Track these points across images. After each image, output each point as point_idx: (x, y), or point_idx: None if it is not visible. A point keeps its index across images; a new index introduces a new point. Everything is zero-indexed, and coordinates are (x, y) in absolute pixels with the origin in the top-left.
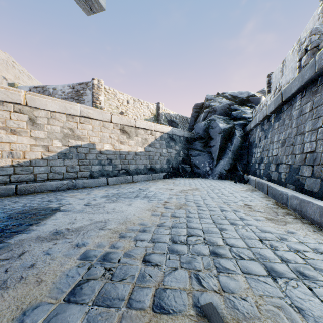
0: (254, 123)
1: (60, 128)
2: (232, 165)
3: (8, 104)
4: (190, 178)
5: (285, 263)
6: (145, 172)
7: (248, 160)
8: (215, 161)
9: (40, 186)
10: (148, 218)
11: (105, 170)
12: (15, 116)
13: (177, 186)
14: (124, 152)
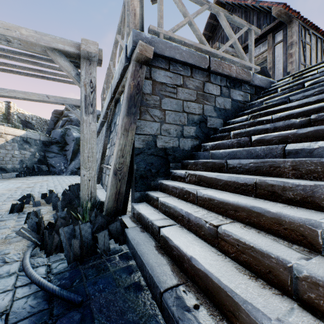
0: None
1: None
2: None
3: None
4: (45, 176)
5: None
6: None
7: None
8: (69, 161)
9: None
10: (6, 192)
11: None
12: None
13: (31, 181)
14: None
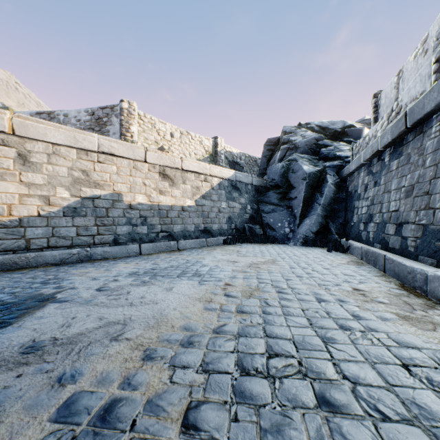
0: (356, 164)
1: (67, 170)
2: (323, 226)
3: None
4: (261, 245)
5: None
6: (196, 236)
7: (346, 218)
8: (298, 219)
9: (36, 258)
10: (197, 315)
11: (137, 233)
12: None
13: (244, 257)
14: (166, 206)
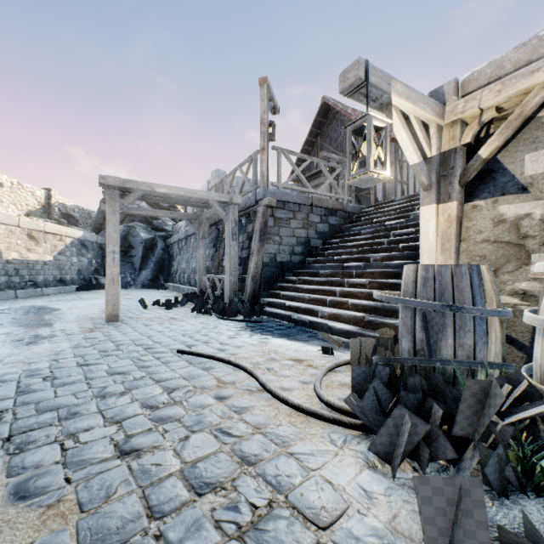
0: (173, 241)
1: None
2: (155, 276)
3: None
4: None
5: None
6: (55, 285)
7: (168, 271)
8: (138, 271)
9: None
10: None
11: (13, 282)
12: None
13: None
14: (33, 261)
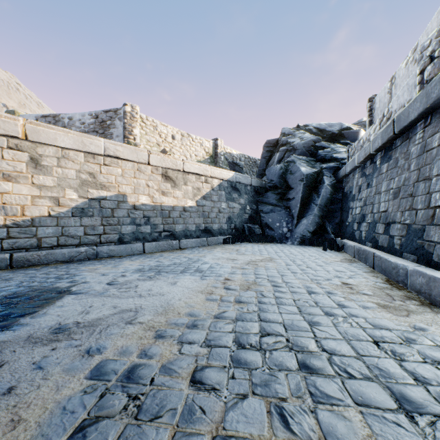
0: (351, 166)
1: (75, 173)
2: (320, 225)
3: None
4: (260, 244)
5: (422, 385)
6: (197, 235)
7: (341, 218)
8: (296, 219)
9: (46, 256)
10: (200, 304)
11: (141, 233)
12: (10, 154)
13: (243, 256)
14: (168, 206)
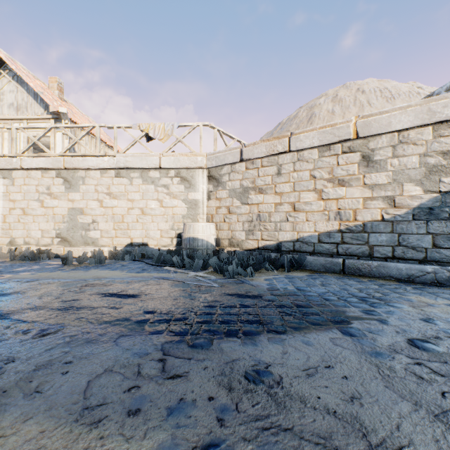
0: None
1: (417, 159)
2: None
3: (335, 146)
4: None
5: None
6: None
7: None
8: None
9: (377, 268)
10: None
11: None
12: (343, 159)
13: None
14: None
